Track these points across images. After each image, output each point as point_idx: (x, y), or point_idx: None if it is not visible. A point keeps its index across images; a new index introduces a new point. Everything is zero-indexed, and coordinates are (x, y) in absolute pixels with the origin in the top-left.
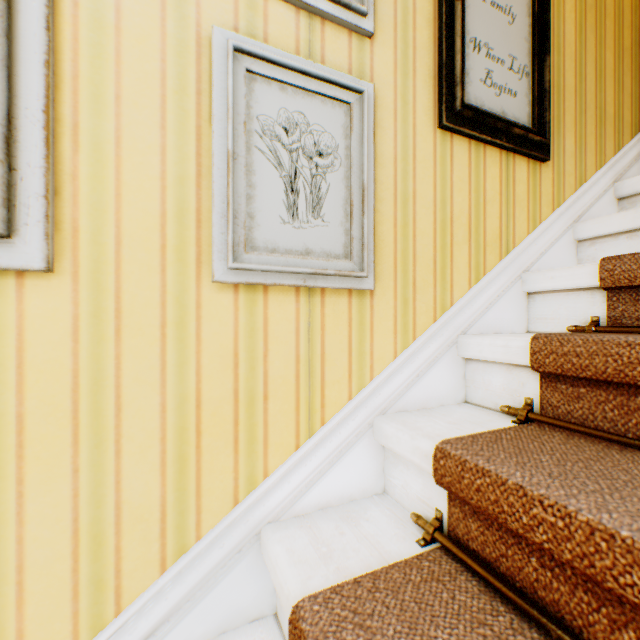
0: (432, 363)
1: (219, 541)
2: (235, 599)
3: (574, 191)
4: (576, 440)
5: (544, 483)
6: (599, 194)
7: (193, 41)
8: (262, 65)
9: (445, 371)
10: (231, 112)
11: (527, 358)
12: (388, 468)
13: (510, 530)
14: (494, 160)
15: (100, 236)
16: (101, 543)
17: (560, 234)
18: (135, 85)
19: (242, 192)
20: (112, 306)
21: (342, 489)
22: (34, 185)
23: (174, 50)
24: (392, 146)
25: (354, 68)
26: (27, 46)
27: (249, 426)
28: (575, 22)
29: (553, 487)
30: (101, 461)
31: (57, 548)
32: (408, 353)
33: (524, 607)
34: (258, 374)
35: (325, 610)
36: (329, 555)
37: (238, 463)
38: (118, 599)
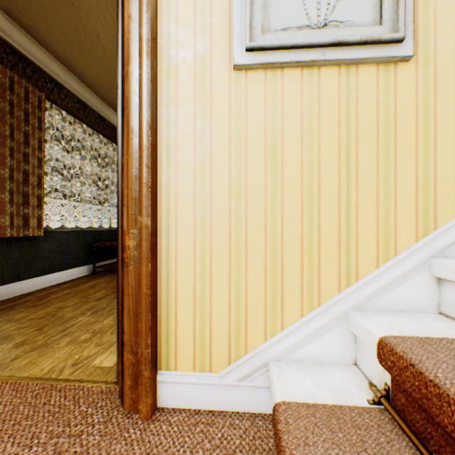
0: None
1: None
2: None
3: None
4: None
5: None
6: None
7: None
8: None
9: None
10: None
11: None
12: None
13: None
14: None
15: (426, 42)
16: (426, 192)
17: None
18: None
19: None
20: (431, 76)
21: None
22: (408, 18)
23: None
24: None
25: None
26: None
27: None
28: None
29: None
30: (426, 152)
31: (408, 190)
32: None
33: None
34: None
35: None
36: None
37: None
38: (434, 222)
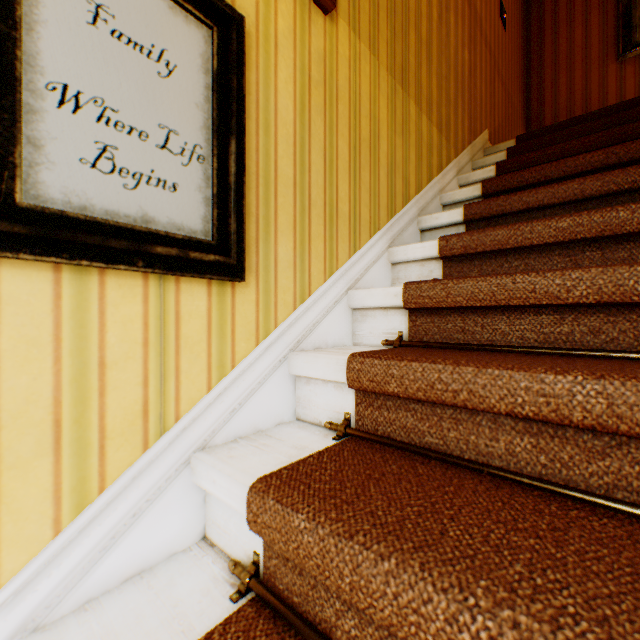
0: None
1: None
2: None
3: (294, 309)
4: None
5: None
6: (329, 307)
7: None
8: None
9: None
10: None
11: None
12: None
13: None
14: (131, 291)
15: None
16: None
17: (269, 372)
18: None
19: None
20: None
21: None
22: None
23: None
24: None
25: None
26: None
27: None
28: (296, 96)
29: None
30: None
31: None
32: None
33: None
34: None
35: None
36: None
37: None
38: None
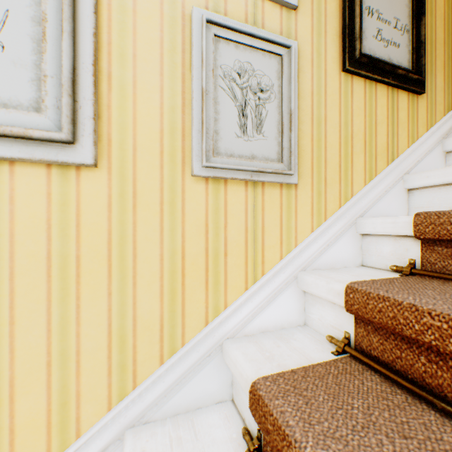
0: (338, 237)
1: (196, 347)
2: (206, 387)
3: (443, 116)
4: (450, 284)
5: (431, 302)
6: None
7: (180, 17)
8: (224, 31)
9: (347, 243)
10: (204, 63)
11: (411, 230)
12: (307, 308)
13: (405, 336)
14: (383, 94)
15: (124, 145)
16: (124, 341)
17: (432, 147)
18: (144, 47)
19: (211, 116)
20: (131, 190)
21: (276, 320)
22: (87, 111)
23: (168, 24)
24: (310, 85)
25: (284, 31)
26: (83, 24)
27: (215, 273)
28: None
29: (438, 304)
30: (124, 289)
31: (99, 342)
32: (321, 229)
33: (415, 390)
34: (220, 238)
35: (274, 385)
36: (271, 357)
37: (208, 297)
38: (134, 379)
